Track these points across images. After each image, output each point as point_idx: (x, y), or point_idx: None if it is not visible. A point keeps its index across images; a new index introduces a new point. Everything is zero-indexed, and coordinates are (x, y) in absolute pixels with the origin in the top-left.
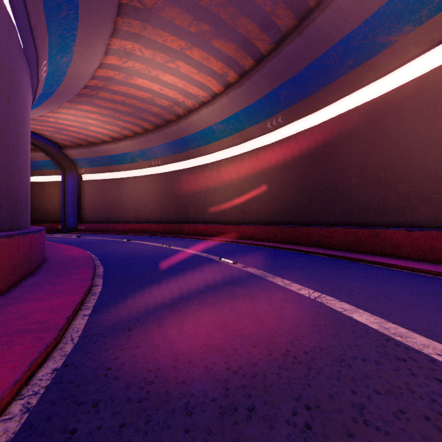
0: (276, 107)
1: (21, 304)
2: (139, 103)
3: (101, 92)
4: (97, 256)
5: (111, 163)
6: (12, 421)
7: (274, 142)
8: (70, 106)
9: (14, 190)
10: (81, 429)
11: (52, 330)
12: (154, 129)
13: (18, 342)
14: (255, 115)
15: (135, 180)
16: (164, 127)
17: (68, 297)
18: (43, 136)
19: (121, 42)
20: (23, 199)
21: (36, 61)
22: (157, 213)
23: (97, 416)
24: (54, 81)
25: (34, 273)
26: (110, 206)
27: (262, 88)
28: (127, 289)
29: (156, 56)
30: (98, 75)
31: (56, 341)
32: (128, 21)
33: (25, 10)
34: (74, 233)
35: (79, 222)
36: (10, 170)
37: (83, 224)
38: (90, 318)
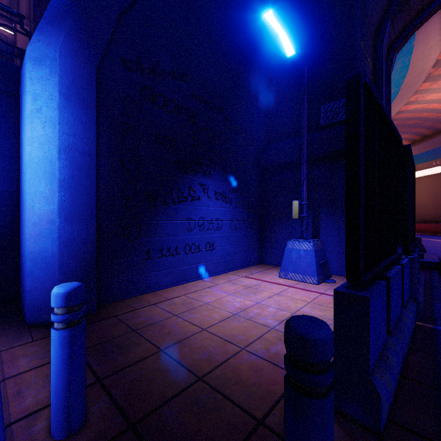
0: (439, 155)
1: None
2: None
3: None
4: None
5: None
6: None
7: (438, 173)
8: None
9: None
10: None
11: None
12: None
13: None
14: (423, 158)
15: None
16: None
17: None
18: None
19: None
20: None
21: None
22: None
23: None
24: None
25: None
26: None
27: (427, 147)
28: None
29: None
30: None
31: None
32: None
33: None
34: None
35: None
36: None
37: None
38: None
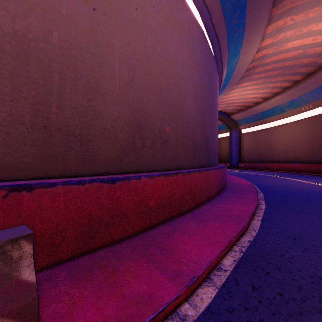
0: None
1: (224, 204)
2: (289, 63)
3: (256, 69)
4: (256, 185)
5: (262, 117)
6: (236, 253)
7: None
8: (235, 87)
9: (214, 145)
10: (272, 274)
11: (243, 221)
12: (304, 78)
13: (229, 221)
14: None
15: (284, 127)
16: (317, 72)
17: (246, 206)
18: (219, 111)
19: (274, 25)
20: (217, 150)
21: (222, 71)
22: (307, 154)
23: (280, 273)
24: (228, 77)
25: (224, 190)
26: (261, 149)
27: None
28: (285, 211)
29: (308, 14)
30: (255, 58)
31: (246, 227)
32: (281, 4)
33: (218, 48)
34: (236, 169)
35: (239, 162)
36: (213, 135)
37: (242, 163)
38: (262, 222)
